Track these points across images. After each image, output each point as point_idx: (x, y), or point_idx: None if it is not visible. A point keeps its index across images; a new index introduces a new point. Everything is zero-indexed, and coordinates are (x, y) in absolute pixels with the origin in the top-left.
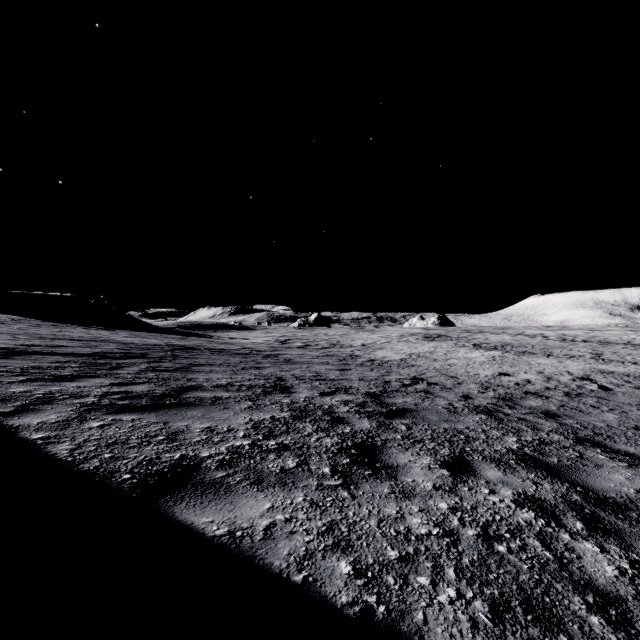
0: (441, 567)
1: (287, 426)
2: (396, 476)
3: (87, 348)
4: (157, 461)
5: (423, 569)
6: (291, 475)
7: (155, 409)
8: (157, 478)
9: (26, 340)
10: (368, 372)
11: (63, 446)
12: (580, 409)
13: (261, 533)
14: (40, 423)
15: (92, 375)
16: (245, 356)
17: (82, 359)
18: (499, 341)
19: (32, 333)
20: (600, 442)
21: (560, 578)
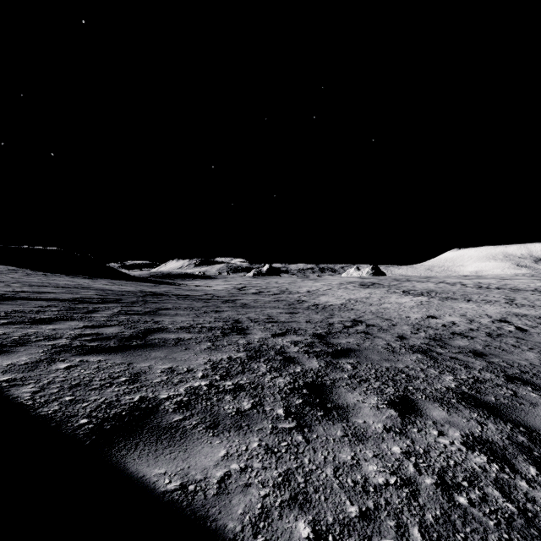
0: (405, 526)
1: (243, 366)
2: (347, 417)
3: (69, 294)
4: (116, 404)
5: (386, 529)
6: (246, 417)
7: (121, 350)
8: (114, 423)
9: (16, 287)
10: (314, 315)
11: (26, 389)
12: (503, 348)
13: (215, 486)
14: (9, 365)
15: (69, 318)
16: (207, 301)
17: (62, 304)
18: (424, 288)
19: (23, 281)
20: (528, 380)
21: (530, 537)
